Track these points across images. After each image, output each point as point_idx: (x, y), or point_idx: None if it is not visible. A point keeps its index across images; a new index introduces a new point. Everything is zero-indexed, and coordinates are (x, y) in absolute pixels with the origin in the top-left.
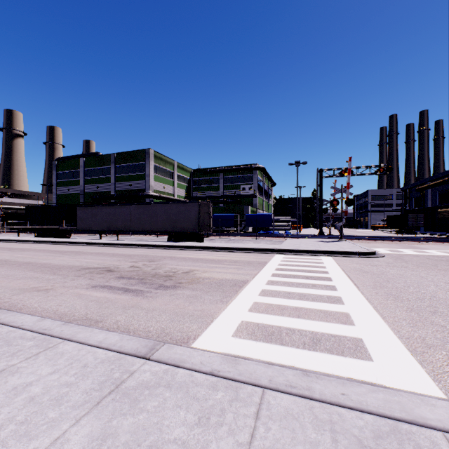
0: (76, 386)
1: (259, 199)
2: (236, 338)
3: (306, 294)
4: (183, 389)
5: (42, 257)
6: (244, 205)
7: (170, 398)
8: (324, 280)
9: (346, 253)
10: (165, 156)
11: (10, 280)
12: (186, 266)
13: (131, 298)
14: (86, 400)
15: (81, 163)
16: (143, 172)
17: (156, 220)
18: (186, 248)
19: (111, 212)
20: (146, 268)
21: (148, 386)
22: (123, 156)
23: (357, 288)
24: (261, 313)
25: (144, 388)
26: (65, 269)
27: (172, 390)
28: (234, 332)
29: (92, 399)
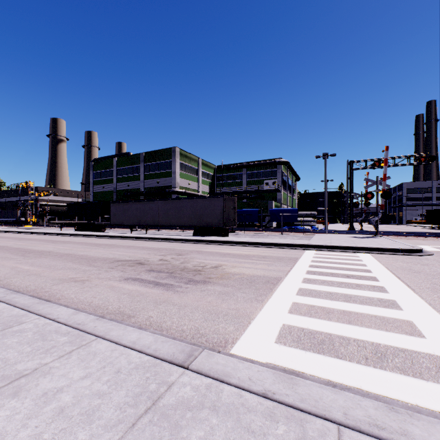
0: (108, 397)
1: (283, 194)
2: (280, 345)
3: (351, 295)
4: (233, 415)
5: (80, 249)
6: (267, 200)
7: (218, 427)
8: (368, 279)
9: (387, 250)
10: (190, 154)
11: (52, 271)
12: (214, 261)
13: (162, 292)
14: (120, 419)
15: (114, 163)
16: (169, 169)
17: (182, 215)
18: (212, 243)
19: (140, 207)
20: (175, 261)
21: (190, 407)
22: (151, 154)
23: (412, 291)
24: (304, 316)
25: (185, 408)
26: (100, 260)
27: (220, 415)
28: (277, 338)
29: (126, 418)
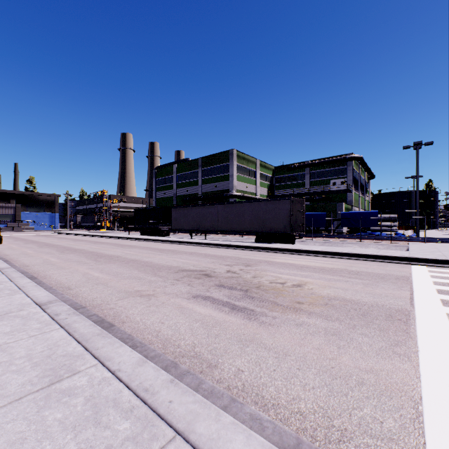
0: None
1: (354, 195)
2: None
3: None
4: None
5: (145, 255)
6: (335, 202)
7: None
8: None
9: None
10: (247, 155)
11: (118, 280)
12: (293, 276)
13: (243, 323)
14: None
15: (174, 170)
16: (227, 173)
17: (243, 220)
18: (279, 251)
19: (200, 212)
20: (245, 274)
21: None
22: (208, 159)
23: None
24: None
25: None
26: (164, 269)
27: None
28: None
29: None
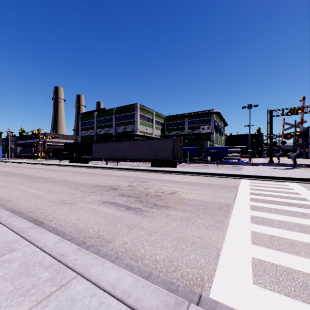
0: None
1: (215, 136)
2: (260, 287)
3: (304, 225)
4: None
5: (71, 176)
6: (203, 140)
7: None
8: None
9: None
10: (147, 108)
11: (49, 194)
12: (170, 187)
13: (133, 216)
14: None
15: (94, 116)
16: (133, 119)
17: (142, 151)
18: (165, 172)
19: (113, 146)
20: (140, 187)
21: None
22: (120, 109)
23: None
24: (269, 249)
25: None
26: (84, 186)
27: None
28: (253, 277)
29: None
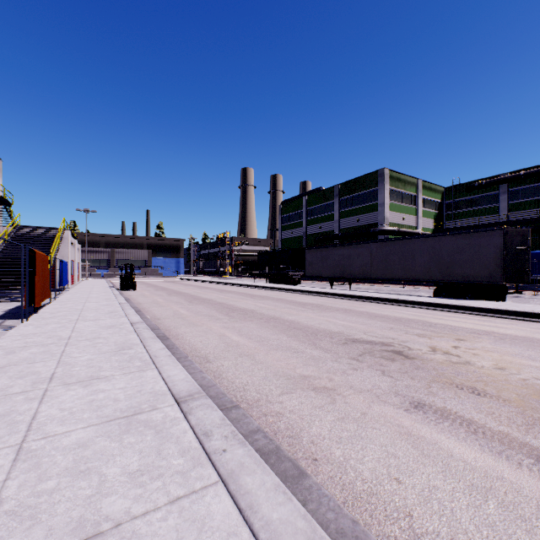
0: None
1: None
2: None
3: None
4: None
5: (284, 310)
6: None
7: None
8: None
9: None
10: (404, 175)
11: (266, 350)
12: None
13: None
14: None
15: (303, 203)
16: (374, 201)
17: (412, 263)
18: (494, 314)
19: (344, 253)
20: (475, 359)
21: None
22: (348, 185)
23: None
24: None
25: None
26: (323, 336)
27: None
28: None
29: None
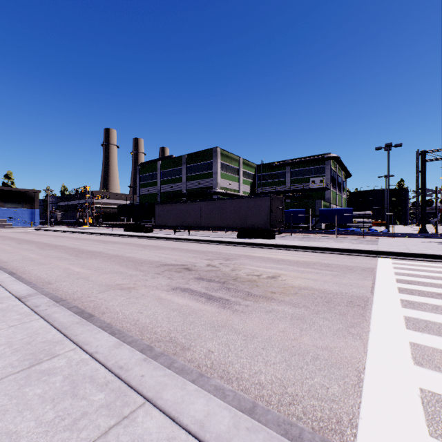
0: None
1: (331, 192)
2: None
3: None
4: None
5: (127, 251)
6: (314, 199)
7: None
8: None
9: None
10: (230, 154)
11: (100, 274)
12: (269, 269)
13: (218, 311)
14: None
15: (158, 166)
16: (210, 170)
17: (225, 216)
18: (259, 246)
19: (183, 208)
20: (224, 268)
21: None
22: (192, 156)
23: None
24: None
25: None
26: (146, 264)
27: None
28: (428, 423)
29: None
